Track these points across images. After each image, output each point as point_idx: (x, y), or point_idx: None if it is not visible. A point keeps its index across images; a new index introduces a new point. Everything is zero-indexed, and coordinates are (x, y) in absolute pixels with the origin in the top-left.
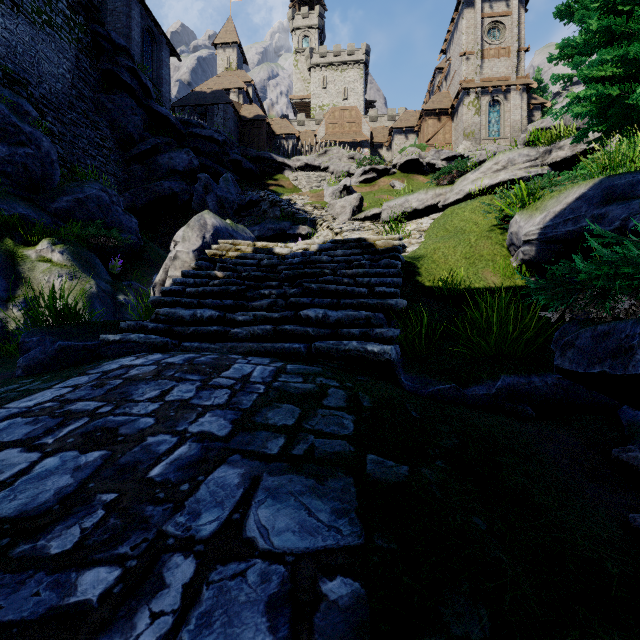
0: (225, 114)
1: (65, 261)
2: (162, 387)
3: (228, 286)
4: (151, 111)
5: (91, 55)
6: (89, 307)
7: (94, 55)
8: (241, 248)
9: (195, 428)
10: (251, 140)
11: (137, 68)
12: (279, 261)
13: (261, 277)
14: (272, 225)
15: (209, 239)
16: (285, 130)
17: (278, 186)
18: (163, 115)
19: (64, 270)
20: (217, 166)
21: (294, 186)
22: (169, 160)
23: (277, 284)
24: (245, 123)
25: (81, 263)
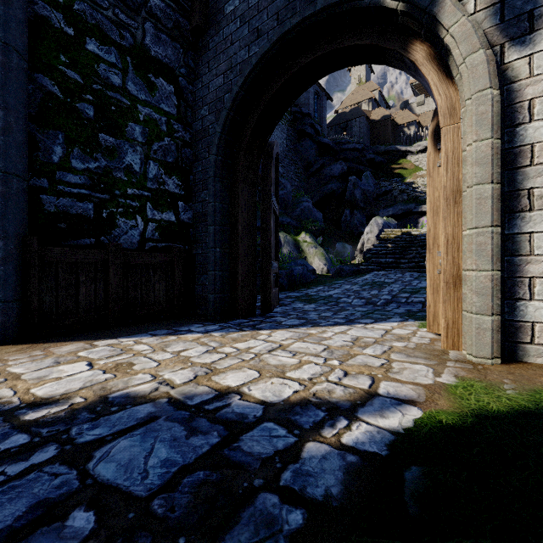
0: (360, 124)
1: (311, 241)
2: (393, 275)
3: (395, 250)
4: (319, 143)
5: (293, 125)
6: (326, 260)
7: (294, 124)
8: (395, 233)
9: (407, 278)
10: (379, 136)
11: (313, 122)
12: (414, 238)
13: (407, 246)
14: (402, 207)
15: (380, 230)
16: (406, 119)
17: (402, 169)
18: (326, 143)
19: (312, 245)
20: (358, 166)
21: (415, 166)
22: (330, 171)
23: (415, 249)
24: (374, 124)
25: (315, 241)
